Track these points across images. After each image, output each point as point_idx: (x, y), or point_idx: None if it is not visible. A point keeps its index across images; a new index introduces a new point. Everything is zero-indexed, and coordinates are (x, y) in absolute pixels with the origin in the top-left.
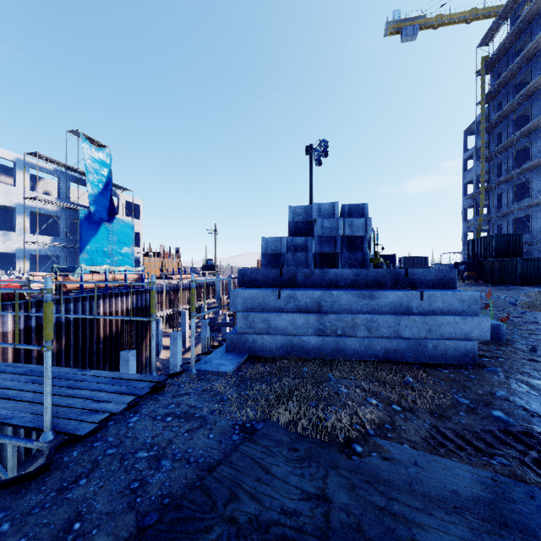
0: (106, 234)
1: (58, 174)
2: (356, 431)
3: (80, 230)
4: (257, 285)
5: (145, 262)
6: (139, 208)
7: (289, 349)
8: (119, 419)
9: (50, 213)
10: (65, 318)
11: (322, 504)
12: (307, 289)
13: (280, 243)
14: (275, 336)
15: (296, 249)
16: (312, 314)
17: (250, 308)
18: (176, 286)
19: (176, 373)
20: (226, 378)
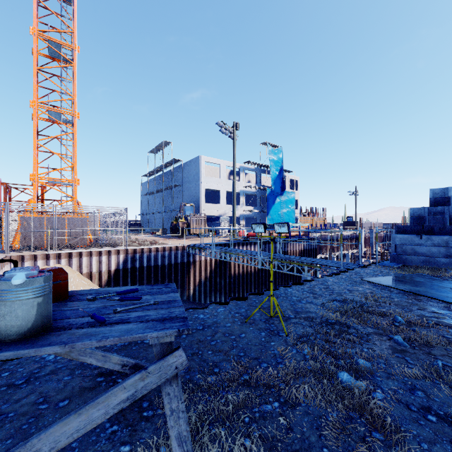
0: (280, 203)
1: (256, 170)
2: (451, 278)
3: (267, 201)
4: (407, 233)
5: (301, 220)
6: (297, 182)
7: (427, 263)
8: (357, 269)
9: (253, 193)
10: (274, 251)
11: (430, 281)
12: (439, 235)
13: (422, 211)
14: (418, 256)
15: (435, 214)
16: (442, 247)
17: (403, 243)
18: (324, 238)
19: (369, 264)
20: (392, 268)
